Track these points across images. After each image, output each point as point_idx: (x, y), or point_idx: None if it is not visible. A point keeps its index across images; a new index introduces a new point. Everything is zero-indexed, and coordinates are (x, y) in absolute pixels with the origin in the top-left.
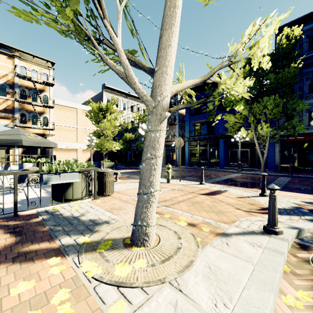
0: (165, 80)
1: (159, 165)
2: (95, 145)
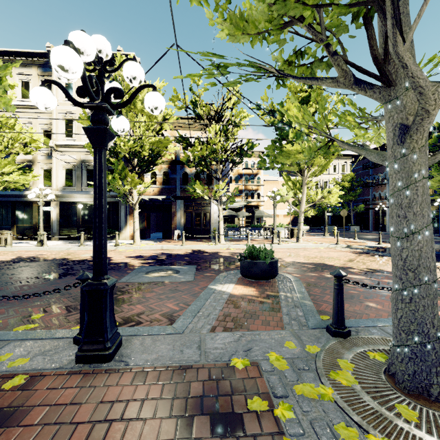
0: (302, 206)
1: (301, 224)
2: (293, 213)
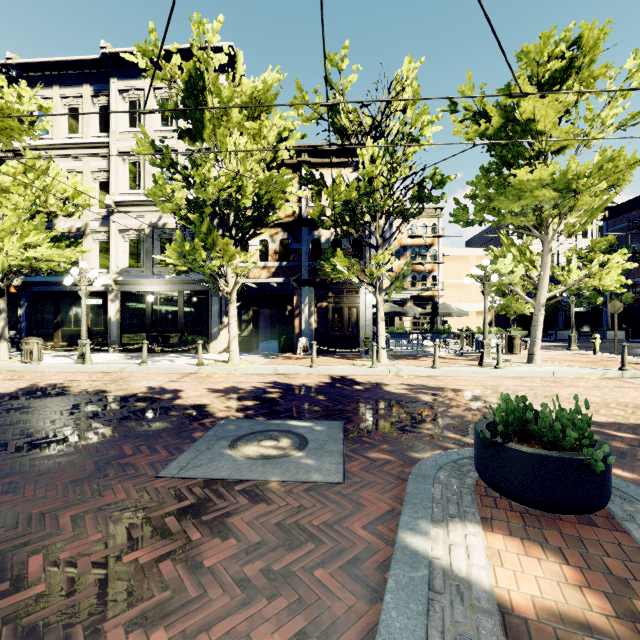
0: (541, 294)
1: (540, 329)
2: (498, 308)
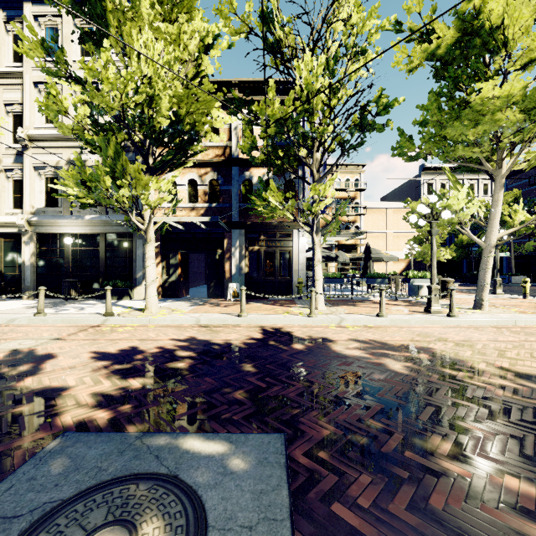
0: (492, 234)
1: (489, 272)
2: (416, 255)
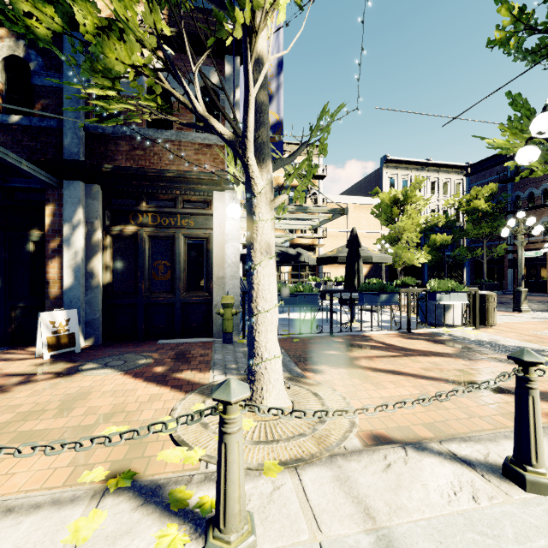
0: None
1: None
2: None
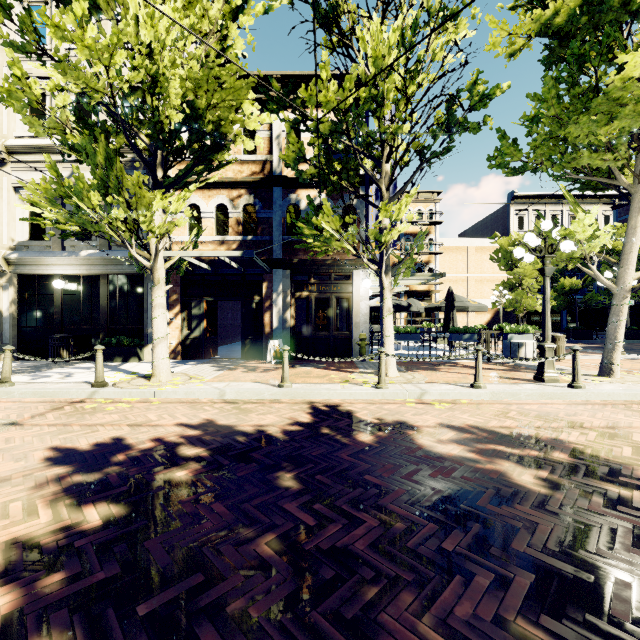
0: (627, 274)
1: (622, 326)
2: (507, 304)
